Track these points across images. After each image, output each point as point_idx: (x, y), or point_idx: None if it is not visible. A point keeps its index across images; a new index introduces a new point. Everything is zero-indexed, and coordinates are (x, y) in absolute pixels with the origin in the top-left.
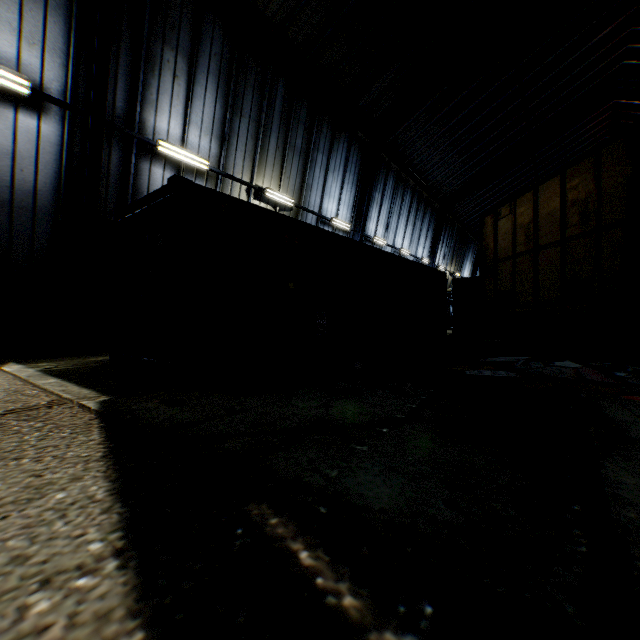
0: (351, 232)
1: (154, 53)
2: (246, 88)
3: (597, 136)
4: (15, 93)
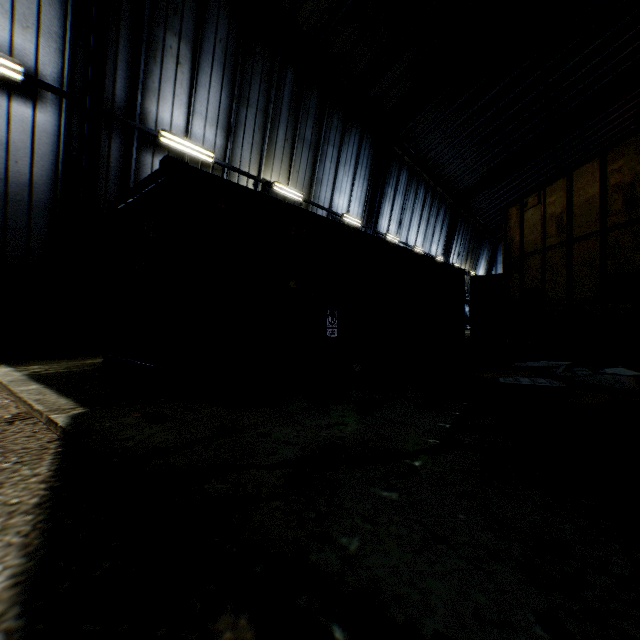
0: (363, 229)
1: (156, 39)
2: (253, 77)
3: (622, 126)
4: (8, 80)
